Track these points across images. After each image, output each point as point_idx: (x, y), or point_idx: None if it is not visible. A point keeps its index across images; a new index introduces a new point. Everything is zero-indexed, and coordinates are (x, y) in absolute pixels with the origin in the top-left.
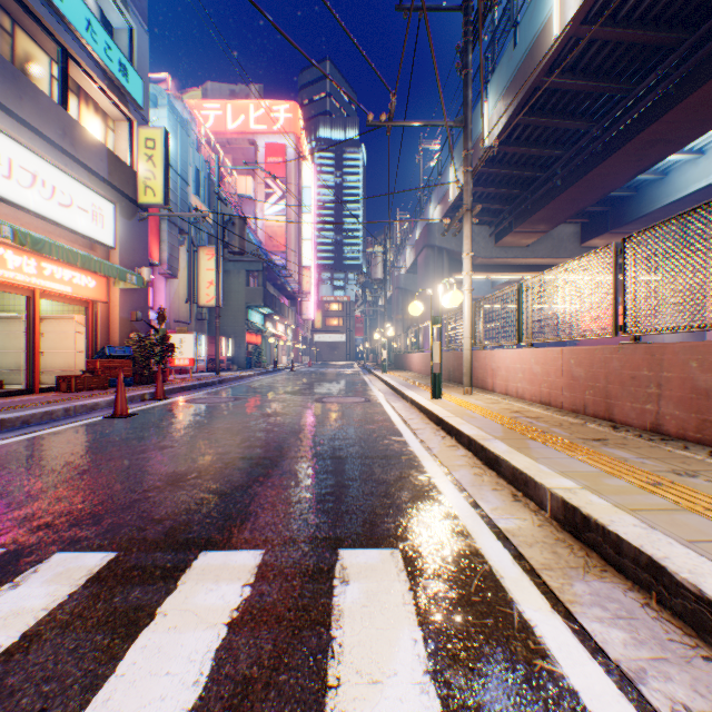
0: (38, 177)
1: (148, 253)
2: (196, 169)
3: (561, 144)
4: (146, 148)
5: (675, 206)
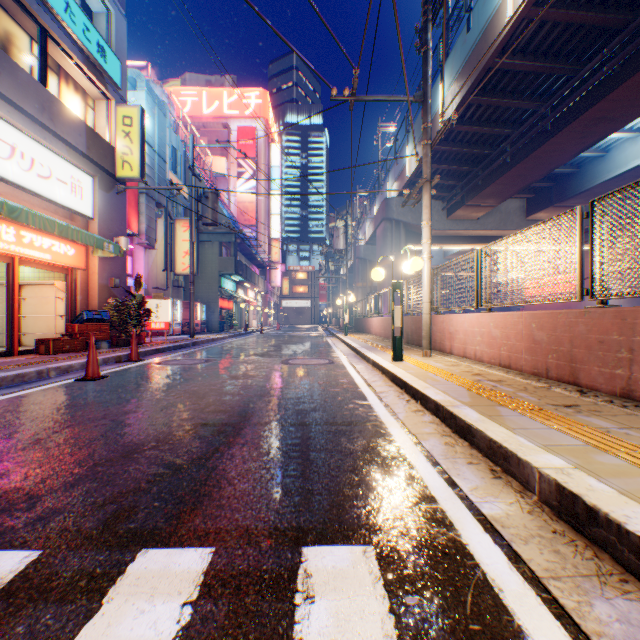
0: (17, 149)
1: (126, 223)
2: (173, 148)
3: (510, 123)
4: (123, 125)
5: (615, 181)
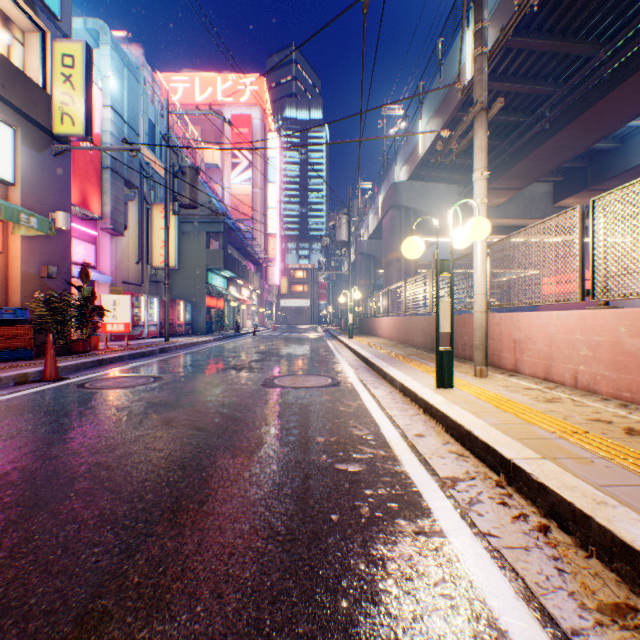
0: None
1: (69, 196)
2: (150, 122)
3: (553, 79)
4: (63, 66)
5: None
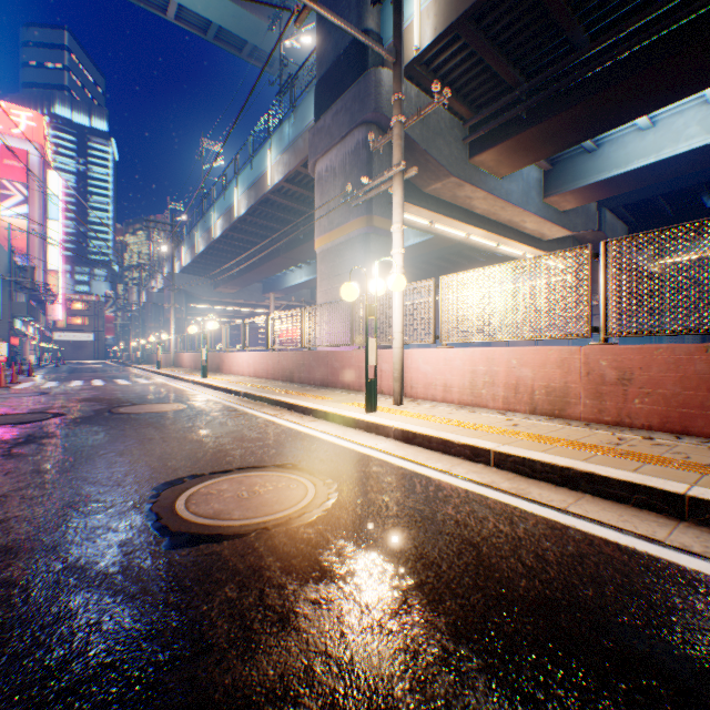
0: None
1: None
2: None
3: (234, 258)
4: None
5: (291, 289)
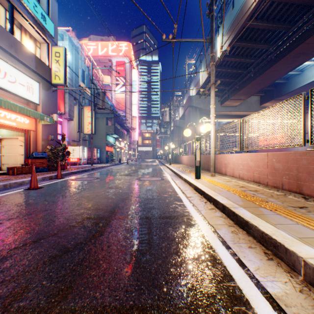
0: None
1: (57, 107)
2: (82, 70)
3: (253, 56)
4: (55, 56)
5: (306, 86)
